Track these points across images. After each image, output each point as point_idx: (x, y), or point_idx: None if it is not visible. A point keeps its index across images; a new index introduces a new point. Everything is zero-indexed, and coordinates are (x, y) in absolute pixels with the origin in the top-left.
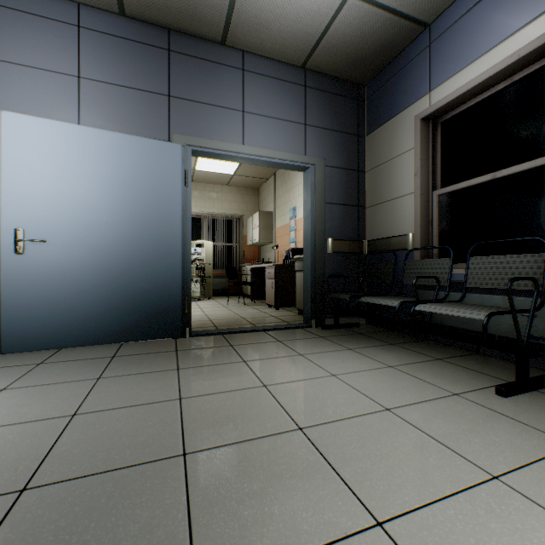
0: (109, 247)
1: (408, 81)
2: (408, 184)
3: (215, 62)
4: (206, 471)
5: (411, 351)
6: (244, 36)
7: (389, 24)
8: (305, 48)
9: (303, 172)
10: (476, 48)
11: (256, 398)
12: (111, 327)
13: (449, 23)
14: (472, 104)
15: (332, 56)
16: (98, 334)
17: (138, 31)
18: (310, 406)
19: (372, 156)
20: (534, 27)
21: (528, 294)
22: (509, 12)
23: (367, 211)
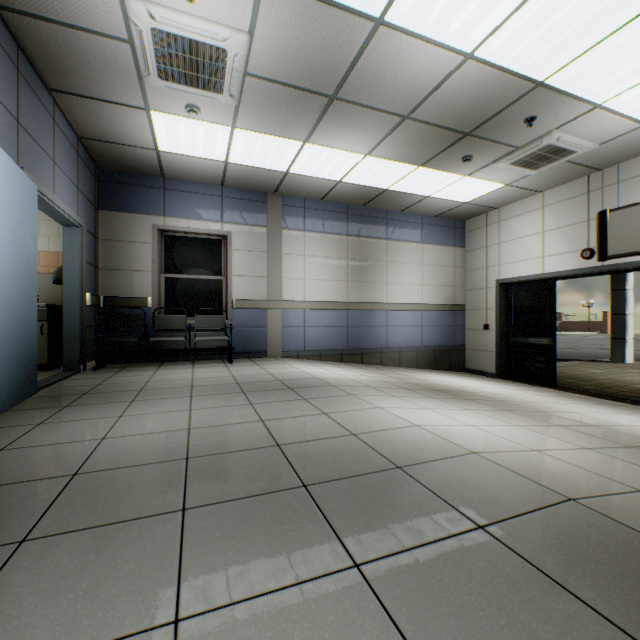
0: (9, 294)
1: (147, 197)
2: (147, 264)
3: (42, 102)
4: (248, 381)
5: (178, 364)
6: (77, 105)
7: (154, 166)
8: (102, 137)
9: (64, 226)
10: (192, 214)
11: (206, 379)
12: (10, 389)
13: (177, 188)
14: (184, 236)
15: (108, 150)
16: (4, 399)
17: (0, 30)
18: (220, 375)
19: (108, 229)
20: (216, 225)
21: (217, 330)
22: (207, 210)
23: (100, 272)
